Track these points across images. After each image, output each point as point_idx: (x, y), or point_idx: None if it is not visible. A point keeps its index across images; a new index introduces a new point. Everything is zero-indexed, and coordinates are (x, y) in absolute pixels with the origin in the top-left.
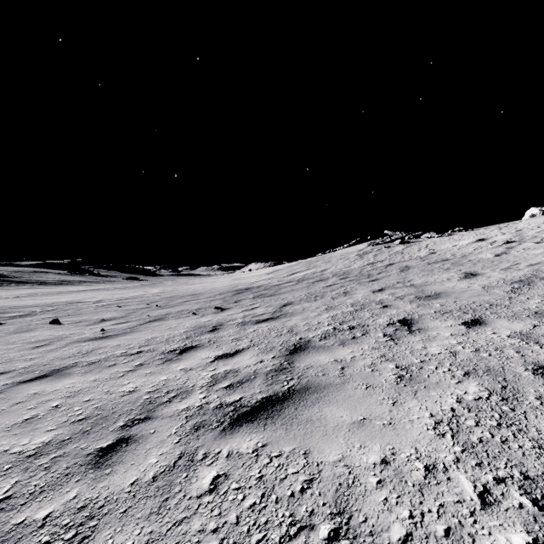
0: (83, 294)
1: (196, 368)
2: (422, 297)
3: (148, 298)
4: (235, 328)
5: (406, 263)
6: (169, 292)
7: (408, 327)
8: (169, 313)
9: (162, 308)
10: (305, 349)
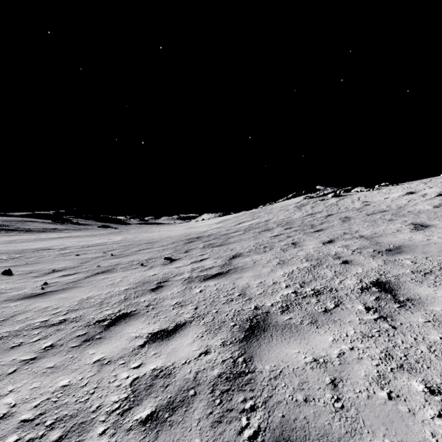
0: (55, 241)
1: (117, 360)
2: (383, 251)
3: (108, 246)
4: (181, 286)
5: (344, 213)
6: (129, 240)
7: (392, 295)
8: (120, 263)
9: (115, 258)
10: (265, 330)
